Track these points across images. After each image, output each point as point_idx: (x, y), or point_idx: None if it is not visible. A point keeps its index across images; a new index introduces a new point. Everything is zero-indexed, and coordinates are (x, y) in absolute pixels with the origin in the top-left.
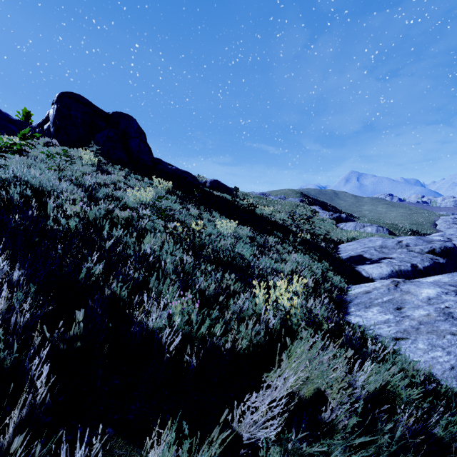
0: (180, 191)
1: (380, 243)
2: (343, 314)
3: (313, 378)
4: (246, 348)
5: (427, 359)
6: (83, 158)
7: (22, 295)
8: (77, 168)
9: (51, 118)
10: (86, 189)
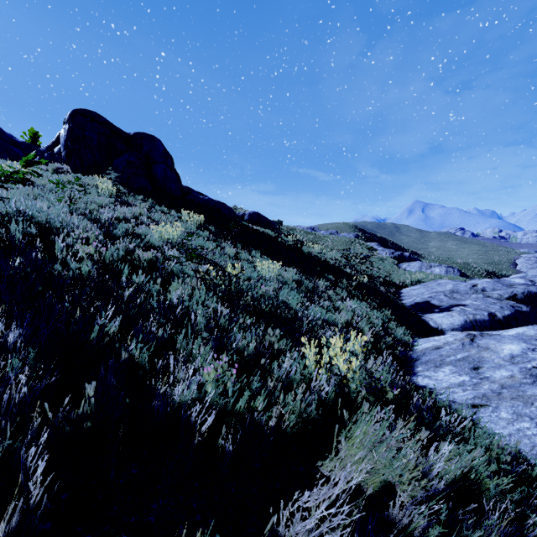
0: (213, 225)
1: (450, 287)
2: (409, 374)
3: (380, 468)
4: (294, 423)
5: (512, 431)
6: (99, 187)
7: (21, 359)
8: (92, 200)
9: (62, 139)
10: (101, 225)
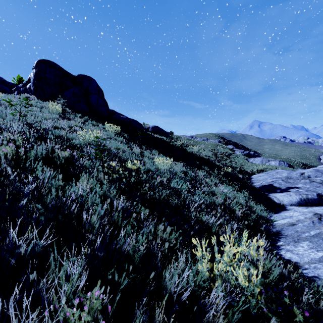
0: (127, 133)
1: (285, 174)
2: (273, 247)
3: None
4: None
5: None
6: (50, 108)
7: None
8: (41, 115)
9: (32, 79)
10: (37, 131)
